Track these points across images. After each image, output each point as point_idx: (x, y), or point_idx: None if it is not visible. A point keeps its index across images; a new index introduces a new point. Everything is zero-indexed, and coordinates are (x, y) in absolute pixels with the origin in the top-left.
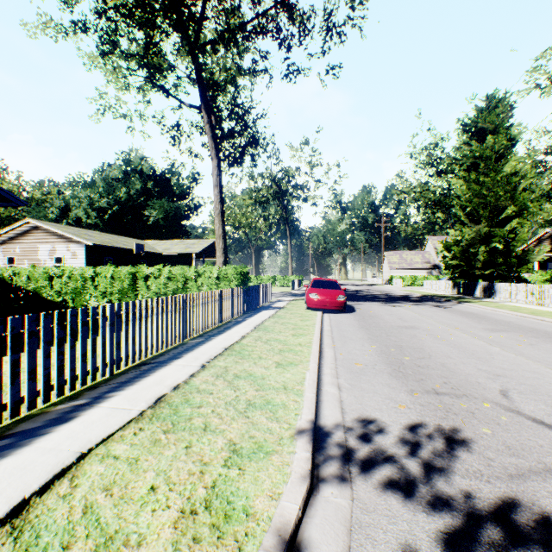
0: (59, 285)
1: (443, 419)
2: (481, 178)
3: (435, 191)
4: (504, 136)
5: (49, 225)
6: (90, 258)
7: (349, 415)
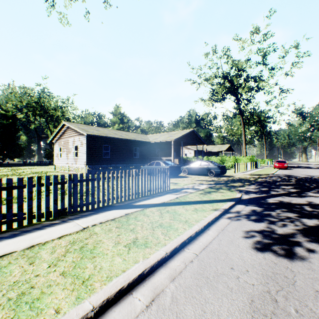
0: None
1: (290, 174)
2: None
3: None
4: None
5: None
6: (194, 154)
7: (278, 173)
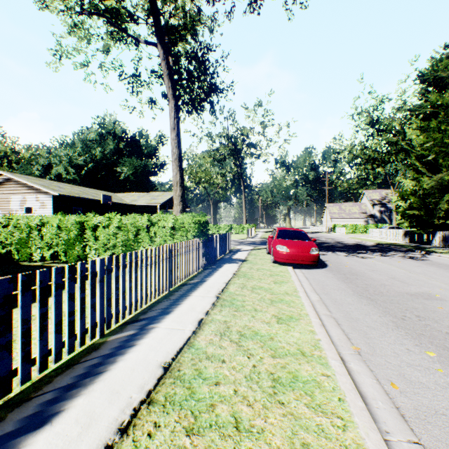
0: (3, 236)
1: None
2: (443, 125)
3: (375, 147)
4: None
5: (20, 177)
6: (57, 208)
7: None
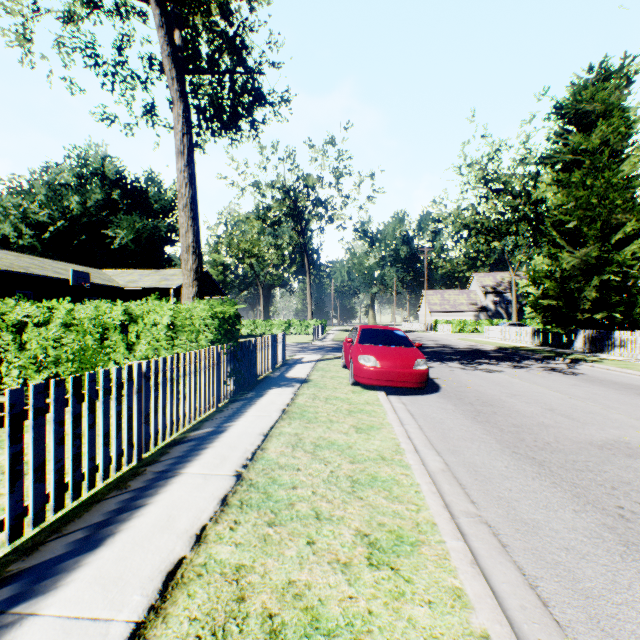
0: None
1: None
2: (590, 179)
3: (491, 213)
4: (619, 121)
5: None
6: None
7: None
